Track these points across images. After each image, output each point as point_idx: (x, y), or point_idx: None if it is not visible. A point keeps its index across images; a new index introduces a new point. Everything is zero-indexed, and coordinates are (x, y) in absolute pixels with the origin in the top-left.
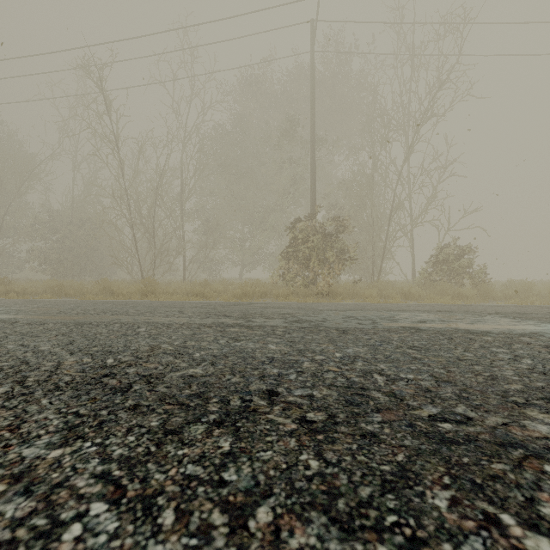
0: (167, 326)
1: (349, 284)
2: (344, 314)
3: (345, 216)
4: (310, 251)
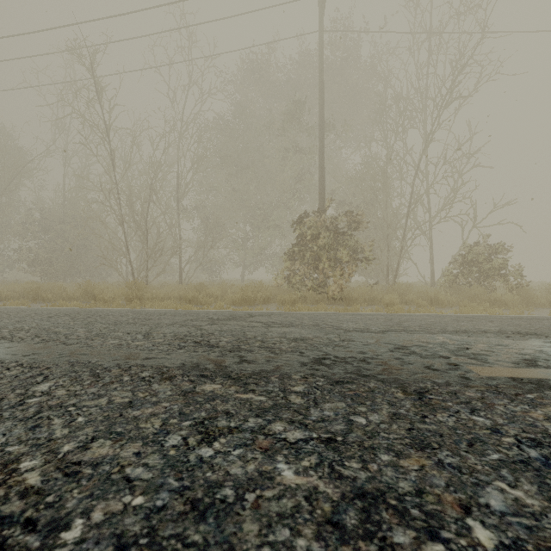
0: (95, 377)
1: (365, 288)
2: (387, 342)
3: (359, 211)
4: (319, 250)
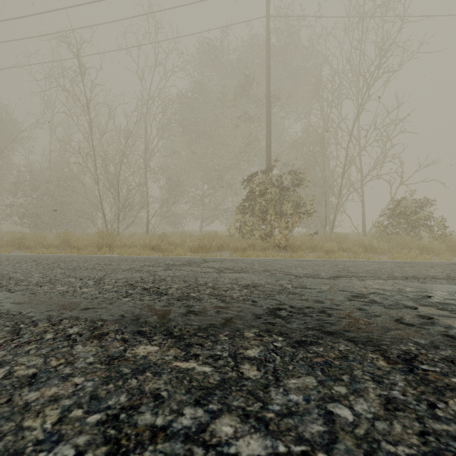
0: (13, 334)
1: (307, 237)
2: (341, 289)
3: (301, 170)
4: (267, 204)
